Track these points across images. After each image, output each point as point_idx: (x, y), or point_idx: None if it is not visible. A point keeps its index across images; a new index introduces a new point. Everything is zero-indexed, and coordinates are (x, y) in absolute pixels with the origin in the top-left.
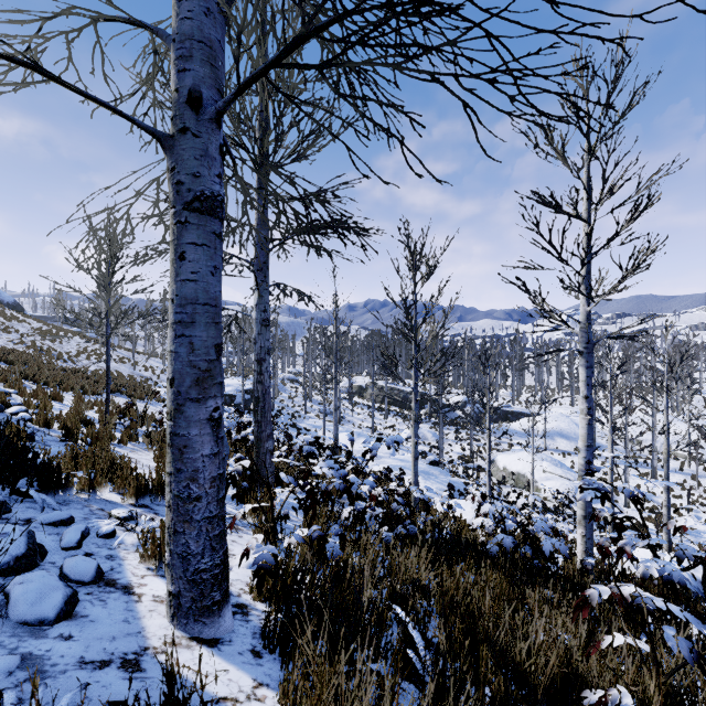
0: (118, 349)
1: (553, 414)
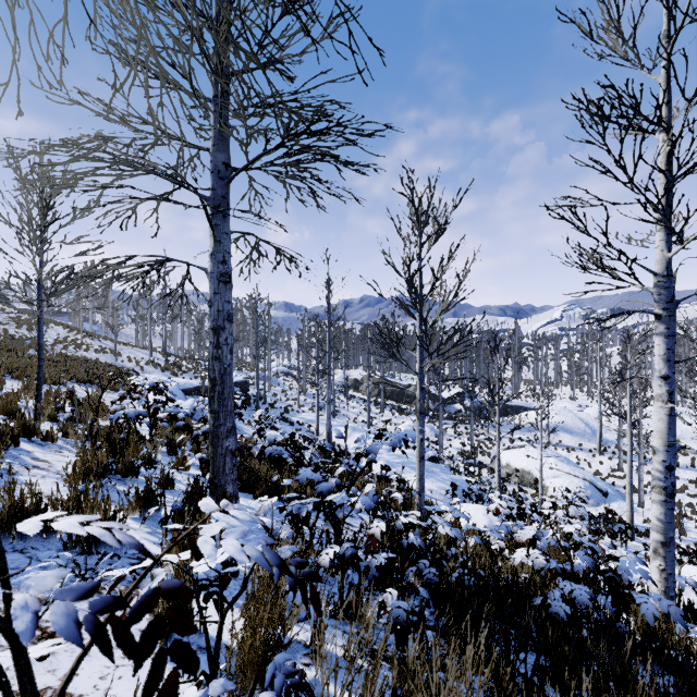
0: (103, 340)
1: (555, 408)
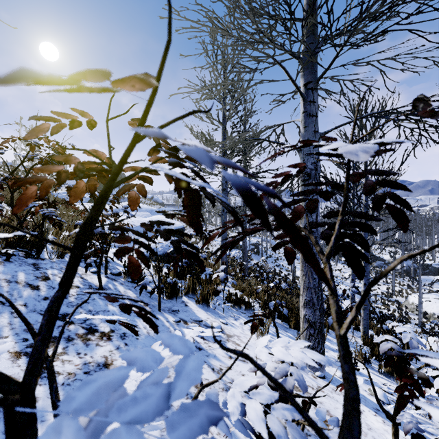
0: None
1: None
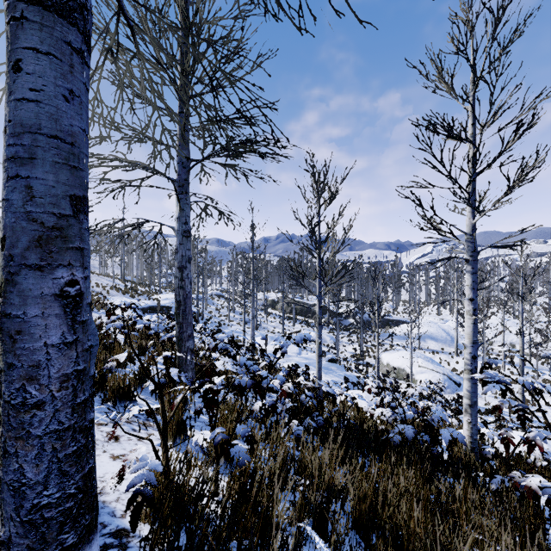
0: None
1: (424, 321)
